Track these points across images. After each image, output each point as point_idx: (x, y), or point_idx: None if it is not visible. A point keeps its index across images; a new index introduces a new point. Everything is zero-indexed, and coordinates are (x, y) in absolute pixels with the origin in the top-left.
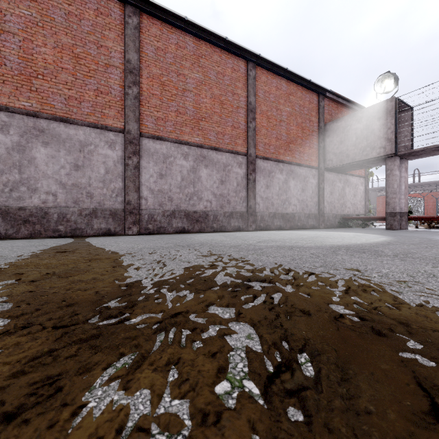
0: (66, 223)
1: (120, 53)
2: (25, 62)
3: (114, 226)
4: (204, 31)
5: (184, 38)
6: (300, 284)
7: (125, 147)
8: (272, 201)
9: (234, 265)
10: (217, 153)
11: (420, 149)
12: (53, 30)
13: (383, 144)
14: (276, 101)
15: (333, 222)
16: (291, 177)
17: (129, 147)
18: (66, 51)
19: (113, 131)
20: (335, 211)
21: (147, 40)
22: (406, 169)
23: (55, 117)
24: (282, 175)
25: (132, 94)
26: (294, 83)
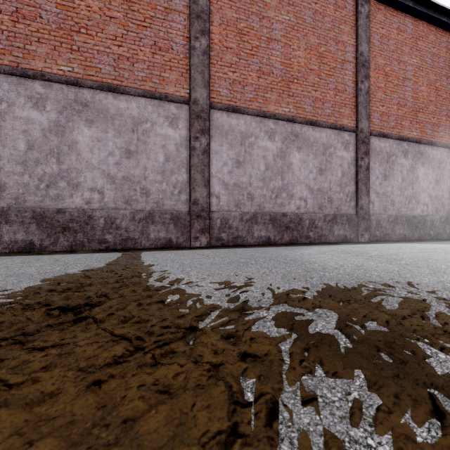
0: (115, 231)
1: None
2: (65, 12)
3: (176, 234)
4: None
5: None
6: None
7: (191, 123)
8: (392, 198)
9: None
10: (313, 129)
11: None
12: None
13: None
14: (397, 50)
15: None
16: (420, 162)
17: (195, 124)
18: None
19: (175, 101)
20: None
21: None
22: None
23: (102, 85)
24: (407, 160)
25: (200, 48)
26: (424, 21)
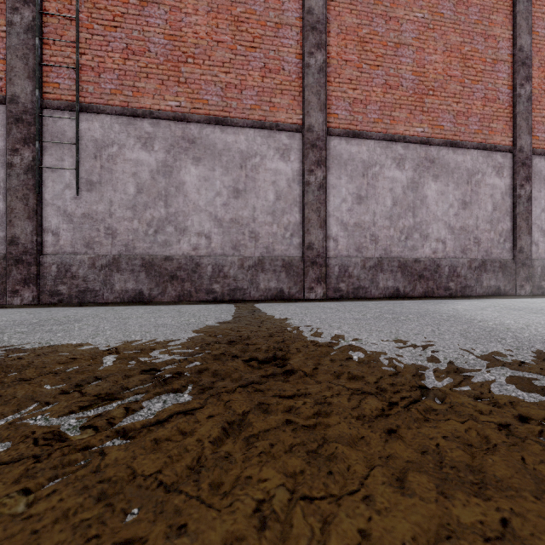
0: (222, 281)
1: (296, 2)
2: (172, 42)
3: (288, 284)
4: None
5: None
6: None
7: (305, 154)
8: None
9: None
10: (454, 151)
11: None
12: None
13: None
14: None
15: None
16: None
17: (310, 154)
18: (222, 14)
19: (286, 130)
20: None
21: None
22: None
23: (209, 118)
24: None
25: (315, 65)
26: None
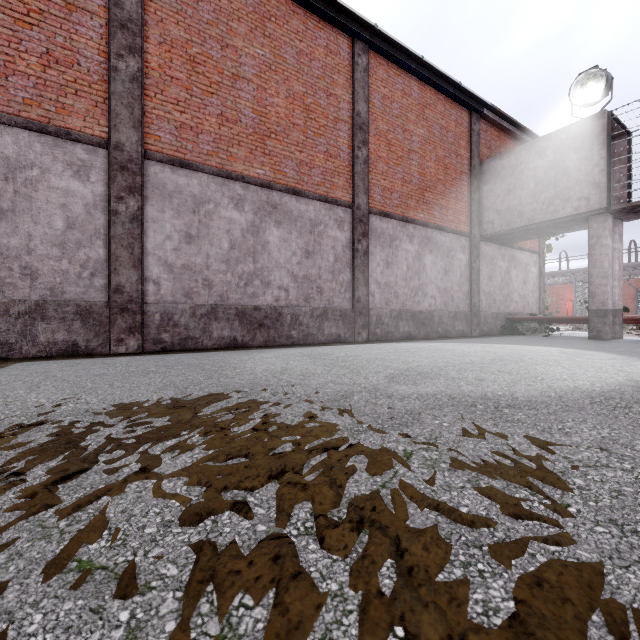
0: None
1: None
2: None
3: (85, 336)
4: None
5: None
6: None
7: (111, 176)
8: (396, 289)
9: None
10: (298, 200)
11: None
12: None
13: (586, 192)
14: (402, 116)
15: (492, 326)
16: (428, 249)
17: (119, 178)
18: None
19: (84, 142)
20: (496, 308)
21: None
22: (620, 236)
23: None
24: (413, 246)
25: (127, 71)
26: (432, 88)
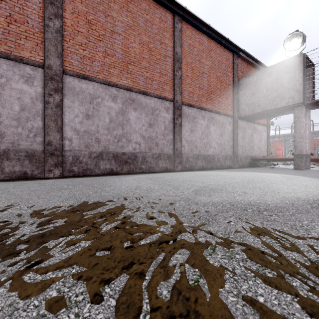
0: None
1: None
2: None
3: (31, 168)
4: None
5: None
6: None
7: (45, 83)
8: (196, 144)
9: None
10: (145, 97)
11: None
12: None
13: (292, 94)
14: (199, 55)
15: (244, 162)
16: (212, 123)
17: (49, 84)
18: None
19: (30, 64)
20: (246, 153)
21: None
22: (309, 117)
23: None
24: (204, 121)
25: (54, 27)
26: (214, 41)
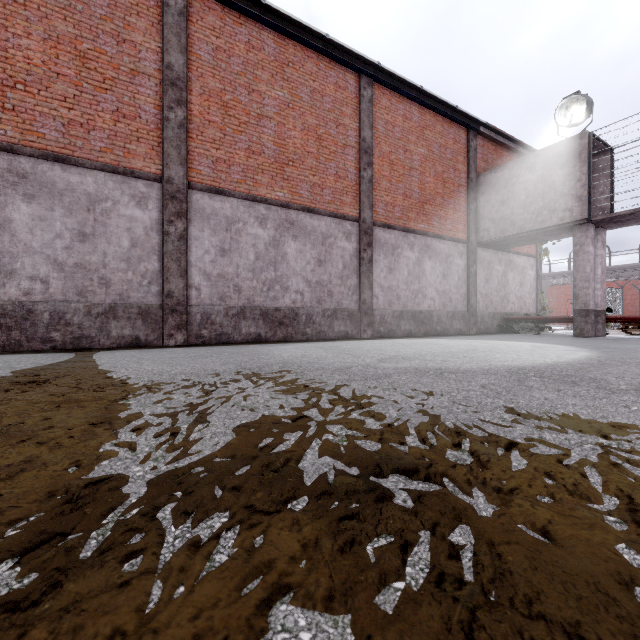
0: (64, 328)
1: (155, 54)
2: None
3: (145, 331)
4: (291, 22)
5: (260, 33)
6: (500, 483)
7: (164, 204)
8: (398, 292)
9: (343, 419)
10: (312, 217)
11: (628, 211)
12: (42, 11)
13: (569, 204)
14: (403, 138)
15: (489, 325)
16: (427, 255)
17: (170, 205)
18: (64, 46)
19: (144, 179)
20: (493, 308)
21: (199, 35)
22: (603, 243)
23: (46, 154)
24: (414, 253)
25: (175, 119)
26: (431, 111)
